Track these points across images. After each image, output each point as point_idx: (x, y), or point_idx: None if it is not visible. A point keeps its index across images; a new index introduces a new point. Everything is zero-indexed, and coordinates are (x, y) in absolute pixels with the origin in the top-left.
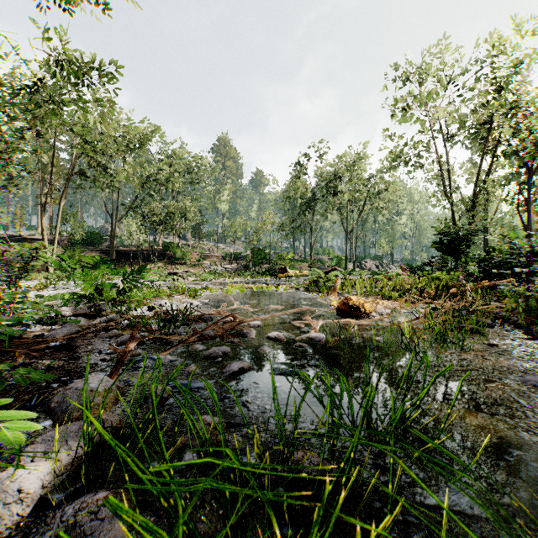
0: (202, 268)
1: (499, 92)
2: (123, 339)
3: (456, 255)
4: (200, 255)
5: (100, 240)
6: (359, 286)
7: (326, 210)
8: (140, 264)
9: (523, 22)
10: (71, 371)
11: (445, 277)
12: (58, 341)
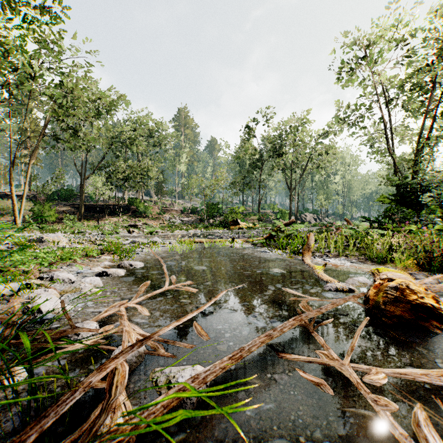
0: (162, 221)
1: None
2: None
3: (415, 208)
4: (161, 209)
5: (73, 196)
6: (332, 242)
7: (272, 169)
8: (107, 217)
9: None
10: None
11: (419, 231)
12: None
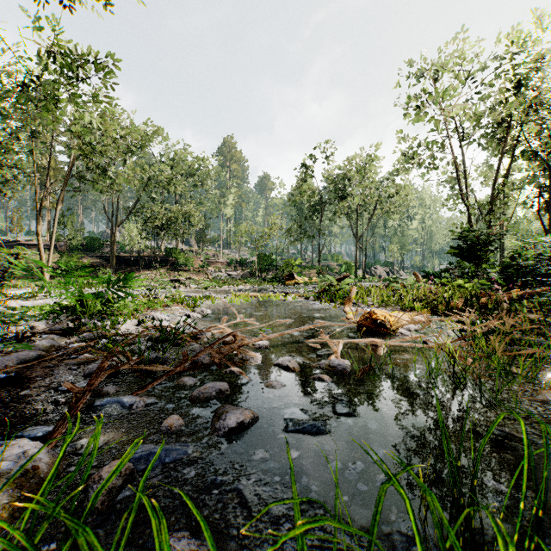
0: (206, 275)
1: (519, 89)
2: (91, 368)
3: (476, 262)
4: (204, 261)
5: (100, 246)
6: (375, 295)
7: (335, 214)
8: (142, 270)
9: (544, 14)
10: (4, 422)
11: (467, 285)
12: (11, 370)
